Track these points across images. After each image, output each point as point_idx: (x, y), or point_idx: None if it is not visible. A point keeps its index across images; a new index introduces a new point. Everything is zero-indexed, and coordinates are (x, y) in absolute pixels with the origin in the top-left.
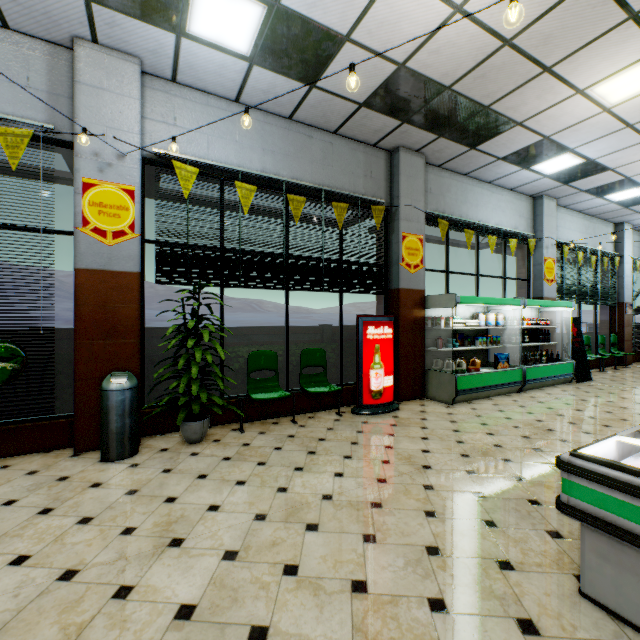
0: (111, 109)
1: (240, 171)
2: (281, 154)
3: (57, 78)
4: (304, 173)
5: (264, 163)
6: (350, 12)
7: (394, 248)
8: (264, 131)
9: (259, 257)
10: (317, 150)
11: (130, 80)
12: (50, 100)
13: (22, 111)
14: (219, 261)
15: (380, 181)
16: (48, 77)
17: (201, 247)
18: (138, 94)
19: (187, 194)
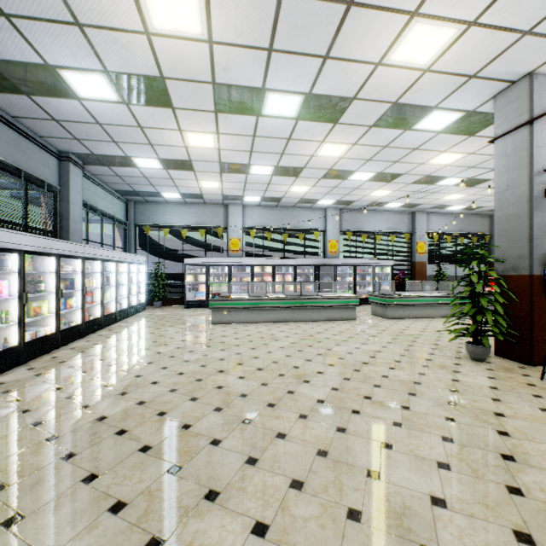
0: (421, 225)
1: (446, 233)
2: (455, 225)
3: (409, 219)
4: (461, 229)
5: (450, 228)
6: (489, 205)
7: (492, 248)
8: (450, 219)
9: (450, 255)
10: (465, 221)
11: (424, 217)
12: (407, 224)
13: (403, 228)
14: (441, 257)
15: (486, 226)
16: (407, 220)
17: (437, 254)
18: (426, 220)
19: (435, 242)
